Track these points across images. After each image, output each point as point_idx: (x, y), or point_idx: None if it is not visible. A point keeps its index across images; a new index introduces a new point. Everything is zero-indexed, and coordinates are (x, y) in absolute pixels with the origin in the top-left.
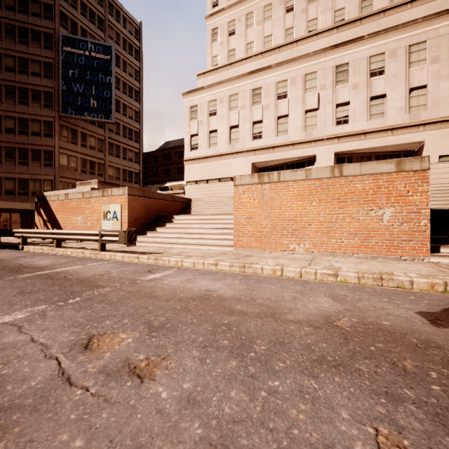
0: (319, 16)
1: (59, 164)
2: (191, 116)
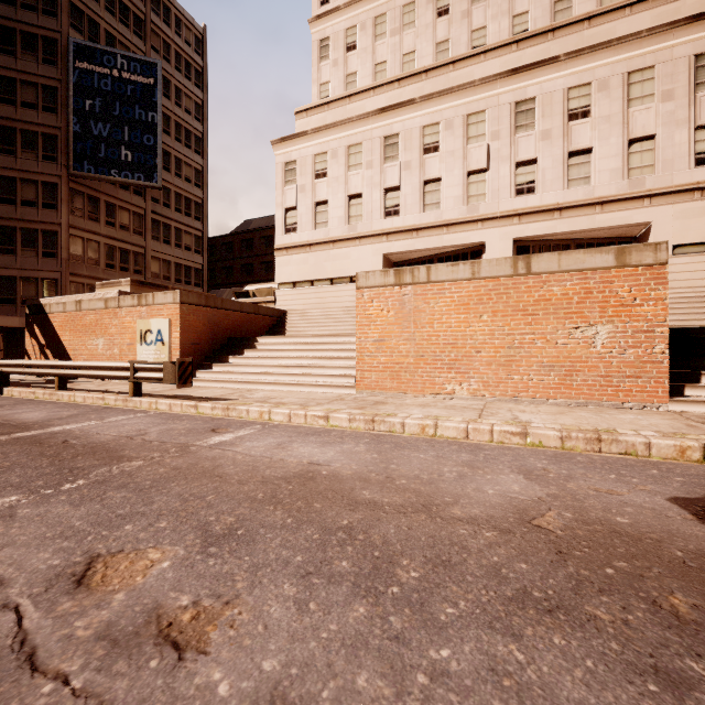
0: (489, 24)
1: (69, 253)
2: (285, 178)
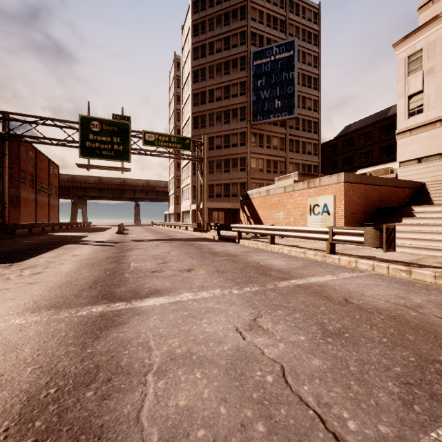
0: None
1: (250, 167)
2: (408, 69)
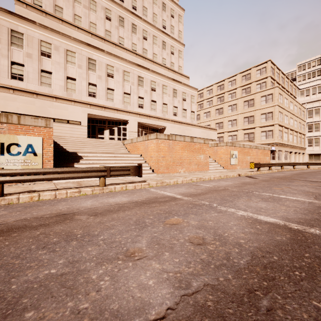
0: (125, 38)
1: None
2: (12, 40)
